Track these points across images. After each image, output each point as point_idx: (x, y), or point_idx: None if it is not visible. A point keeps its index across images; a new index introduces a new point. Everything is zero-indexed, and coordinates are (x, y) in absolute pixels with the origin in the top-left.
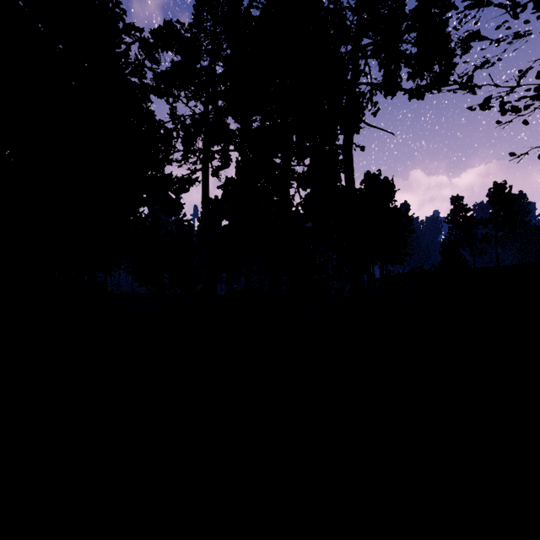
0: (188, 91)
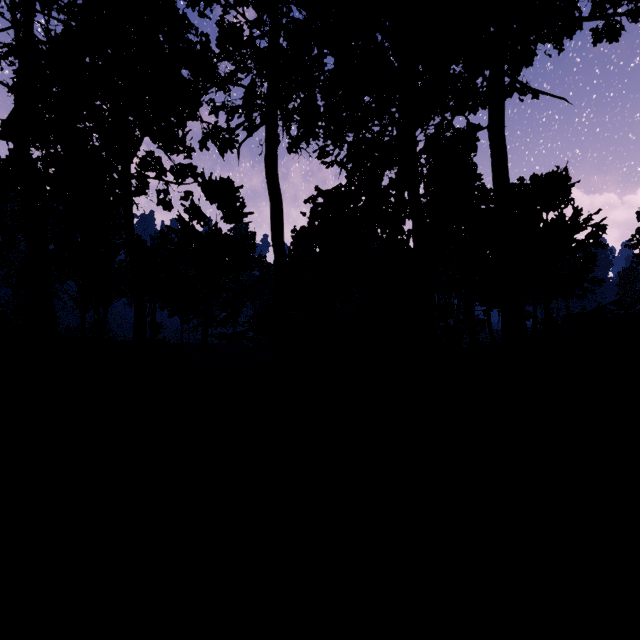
0: None
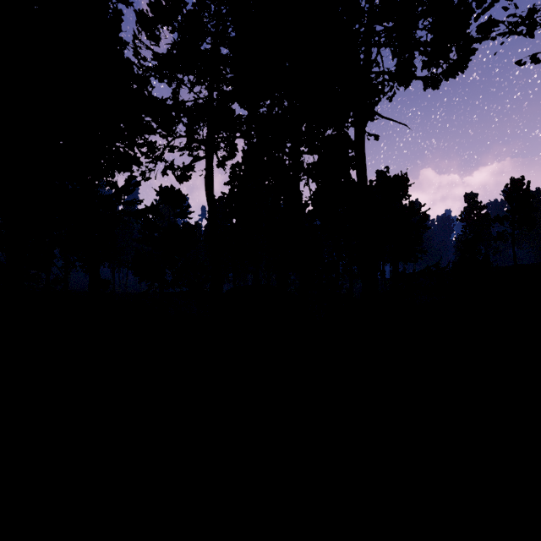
0: (191, 73)
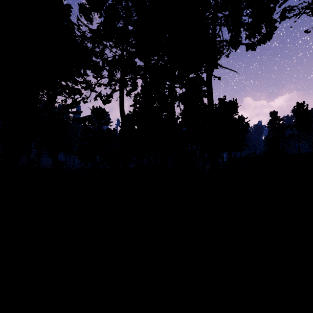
0: (111, 41)
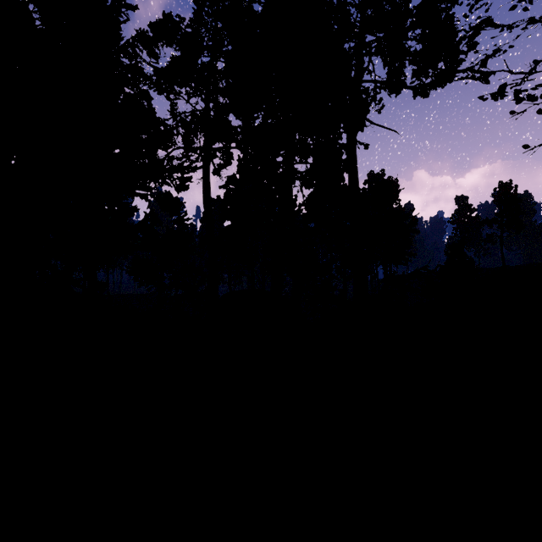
0: (189, 87)
